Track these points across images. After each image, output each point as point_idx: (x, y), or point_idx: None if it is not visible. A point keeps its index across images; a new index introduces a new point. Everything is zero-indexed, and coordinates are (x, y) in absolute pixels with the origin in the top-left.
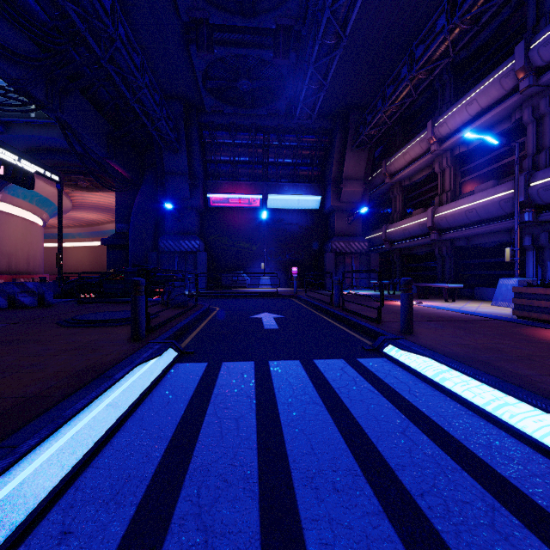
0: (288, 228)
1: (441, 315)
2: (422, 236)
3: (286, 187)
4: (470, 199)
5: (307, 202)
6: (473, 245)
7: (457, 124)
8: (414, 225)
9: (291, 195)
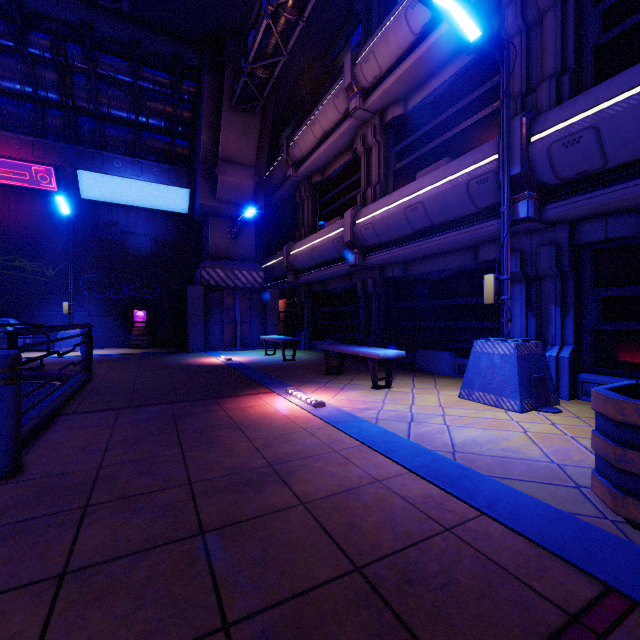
0: (128, 239)
1: (366, 549)
2: (338, 261)
3: (119, 163)
4: (413, 186)
5: (164, 197)
6: (414, 276)
7: (391, 54)
8: (326, 241)
9: (130, 179)
